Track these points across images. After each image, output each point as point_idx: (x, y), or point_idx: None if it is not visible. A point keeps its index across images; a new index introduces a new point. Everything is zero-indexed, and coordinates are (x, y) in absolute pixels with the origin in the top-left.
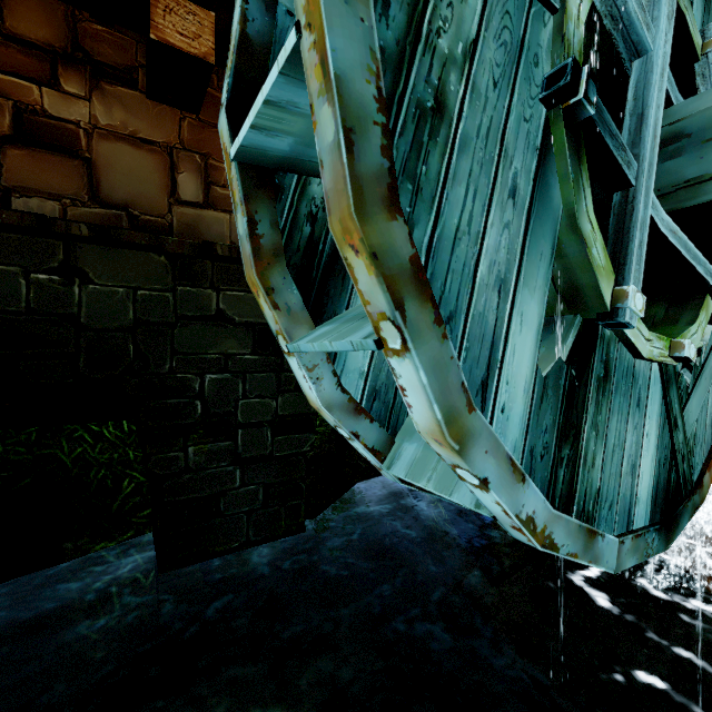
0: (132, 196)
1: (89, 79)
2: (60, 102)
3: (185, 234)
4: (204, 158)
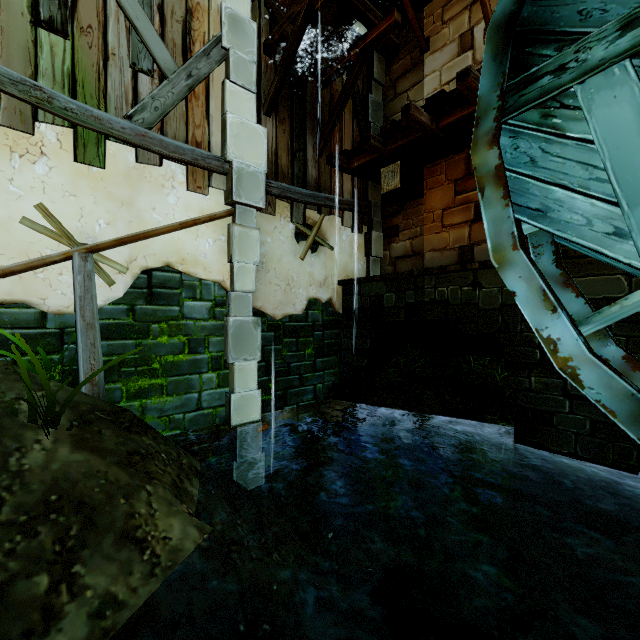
0: None
1: None
2: None
3: None
4: None
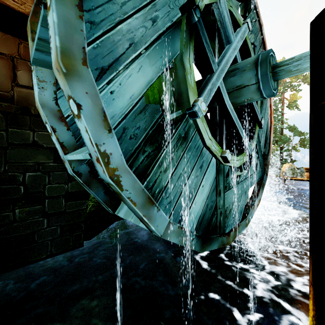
0: None
1: None
2: None
3: (21, 101)
4: None
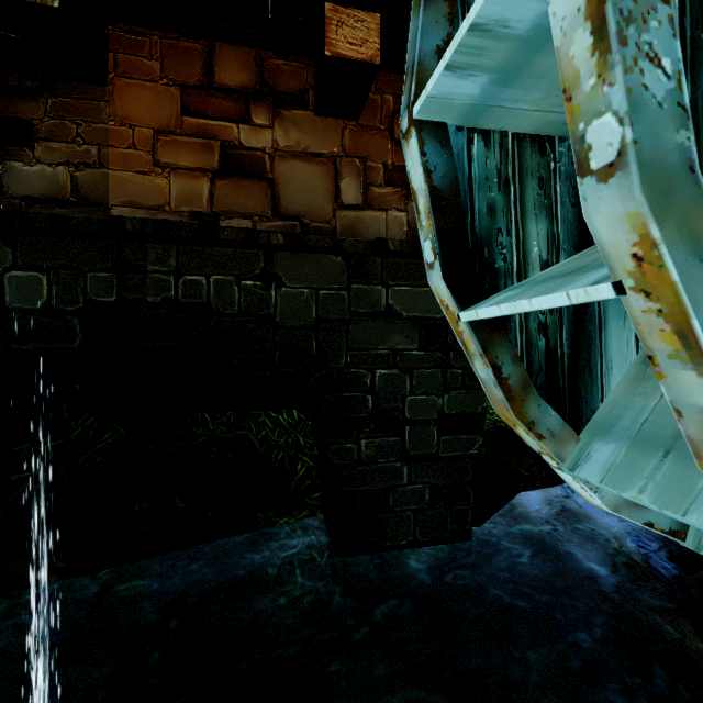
0: (304, 206)
1: (272, 109)
2: (251, 135)
3: (346, 236)
4: (362, 161)
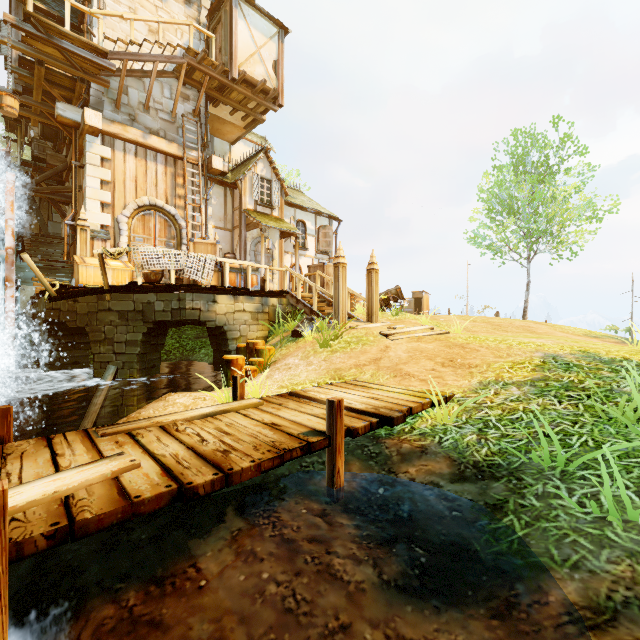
0: None
1: None
2: None
3: None
4: None
